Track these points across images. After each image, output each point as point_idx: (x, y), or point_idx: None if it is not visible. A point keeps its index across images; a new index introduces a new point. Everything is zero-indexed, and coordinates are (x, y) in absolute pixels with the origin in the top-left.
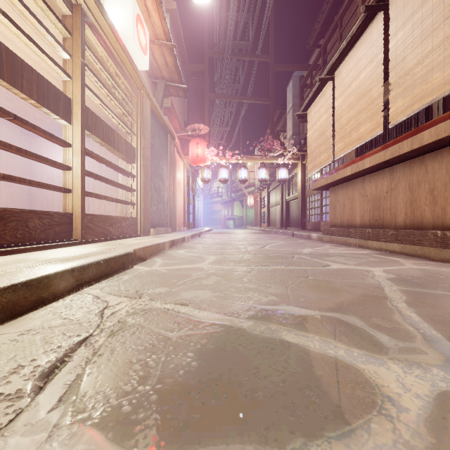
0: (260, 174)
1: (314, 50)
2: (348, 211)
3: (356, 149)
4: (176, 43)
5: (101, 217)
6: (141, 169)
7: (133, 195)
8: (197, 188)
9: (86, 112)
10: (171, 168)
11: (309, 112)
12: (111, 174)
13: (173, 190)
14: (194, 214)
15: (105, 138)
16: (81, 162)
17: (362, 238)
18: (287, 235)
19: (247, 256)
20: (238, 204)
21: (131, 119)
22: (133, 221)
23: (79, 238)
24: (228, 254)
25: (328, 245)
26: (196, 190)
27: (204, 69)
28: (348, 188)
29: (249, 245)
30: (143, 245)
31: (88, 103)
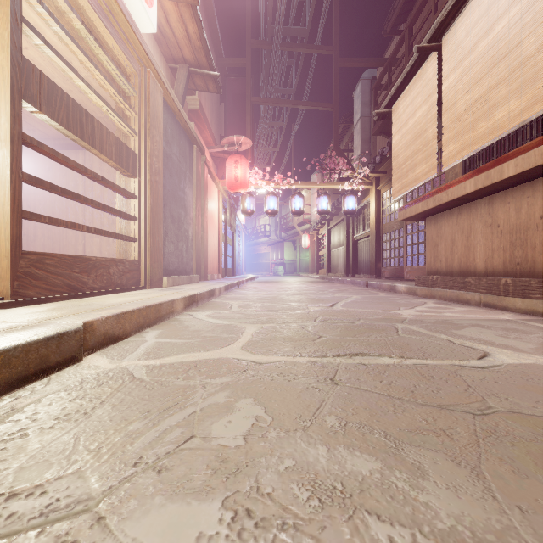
0: (320, 203)
1: (391, 41)
2: (461, 250)
3: (464, 161)
4: (208, 27)
5: (63, 258)
6: (147, 187)
7: (133, 225)
8: (237, 225)
9: (26, 69)
10: (199, 192)
11: (395, 108)
12: (115, 200)
13: (202, 223)
14: (233, 257)
15: (73, 125)
16: (10, 155)
17: (492, 292)
18: (358, 285)
19: (314, 328)
20: (290, 246)
21: (128, 109)
22: (132, 265)
23: (6, 296)
24: (280, 322)
25: (432, 303)
26: (236, 226)
27: (245, 64)
28: (461, 215)
29: (311, 302)
30: (121, 310)
31: (73, 92)
